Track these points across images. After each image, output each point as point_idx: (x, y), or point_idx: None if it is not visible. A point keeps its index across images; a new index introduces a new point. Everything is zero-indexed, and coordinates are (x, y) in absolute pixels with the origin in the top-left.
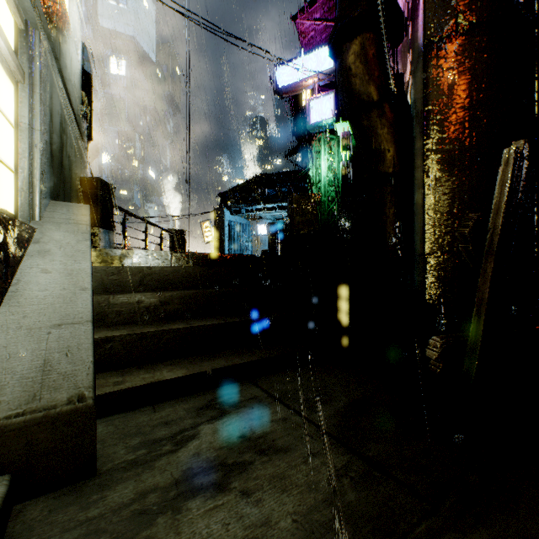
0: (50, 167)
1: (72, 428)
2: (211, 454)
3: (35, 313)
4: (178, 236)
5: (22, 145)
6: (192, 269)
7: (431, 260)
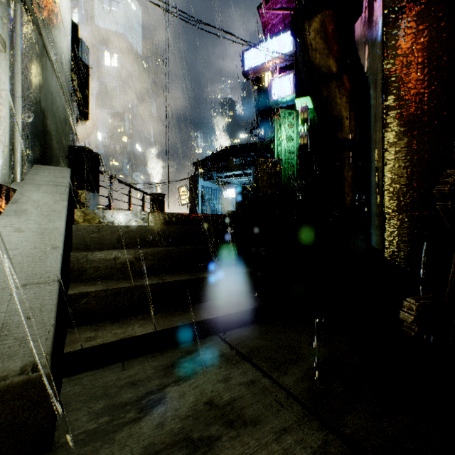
0: (33, 133)
1: (24, 400)
2: (176, 425)
3: (1, 273)
4: (158, 199)
5: (3, 110)
6: (166, 228)
7: (390, 219)
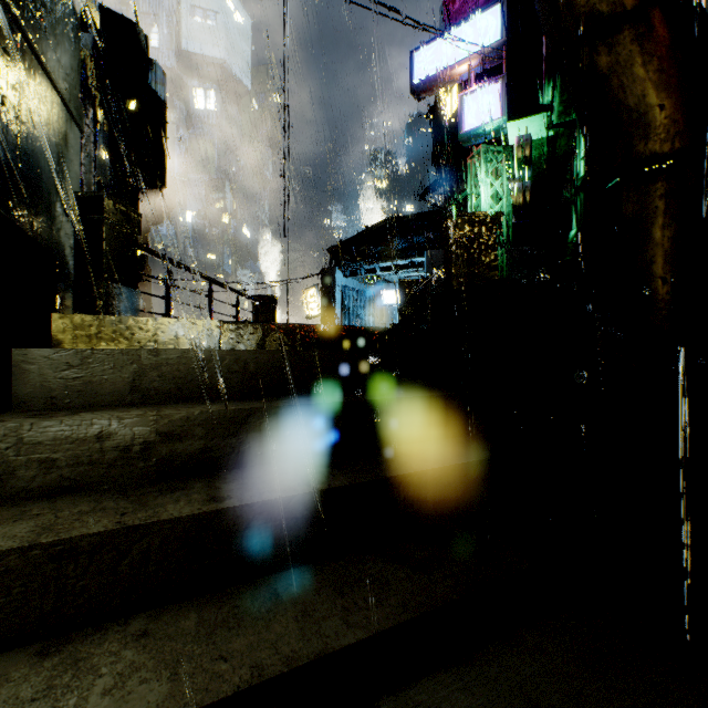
0: None
1: None
2: None
3: None
4: (266, 305)
5: None
6: (250, 356)
7: None
